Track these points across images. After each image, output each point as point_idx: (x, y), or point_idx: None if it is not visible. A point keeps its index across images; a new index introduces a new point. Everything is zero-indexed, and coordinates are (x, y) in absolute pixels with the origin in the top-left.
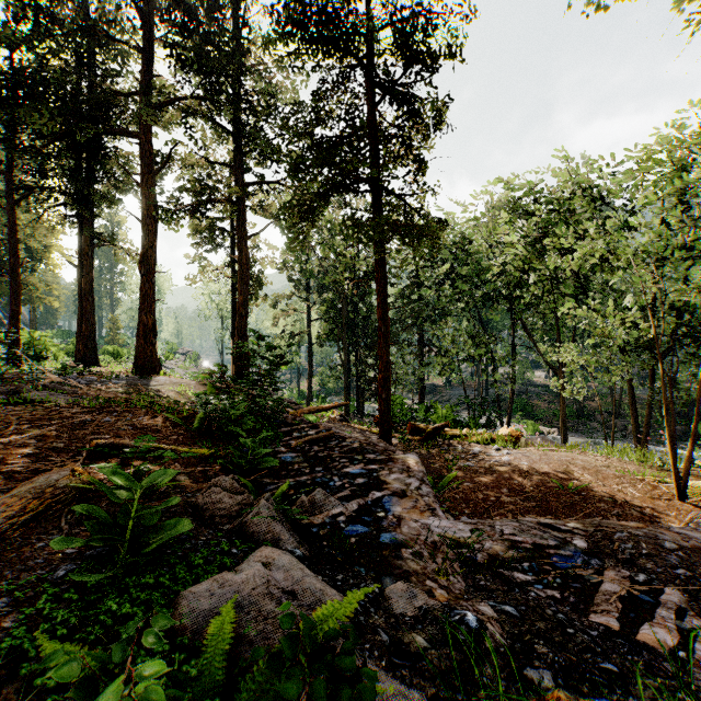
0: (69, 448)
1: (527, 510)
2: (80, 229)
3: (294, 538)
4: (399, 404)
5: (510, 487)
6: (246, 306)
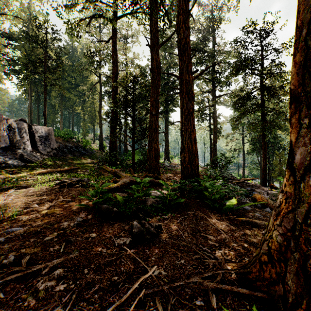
0: None
1: None
2: (165, 121)
3: None
4: None
5: None
6: (216, 141)
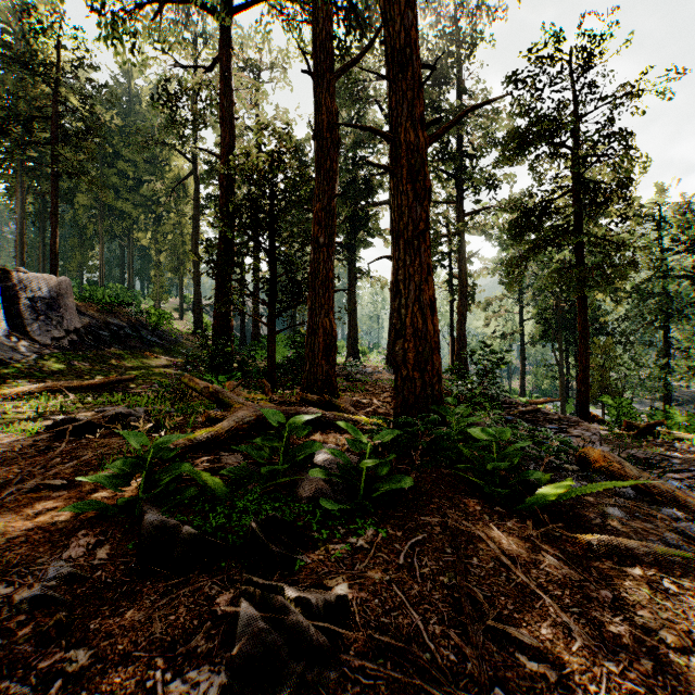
0: None
1: None
2: (349, 268)
3: None
4: (625, 407)
5: None
6: (465, 315)
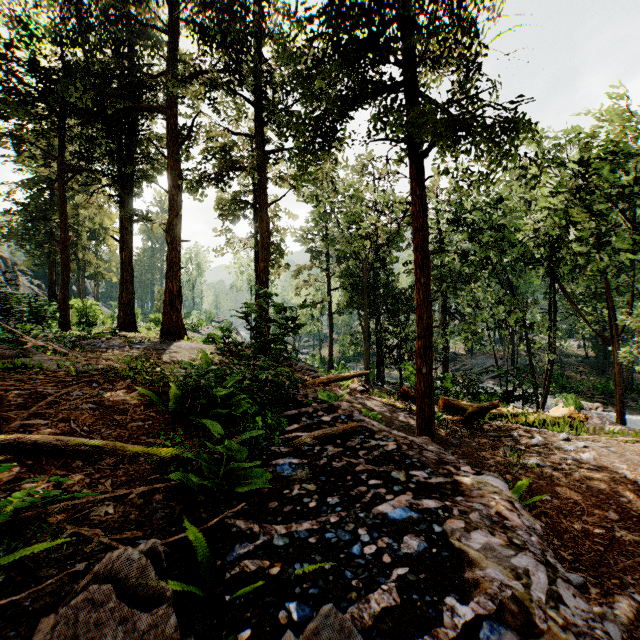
0: None
1: None
2: (121, 206)
3: None
4: None
5: (620, 511)
6: (267, 272)
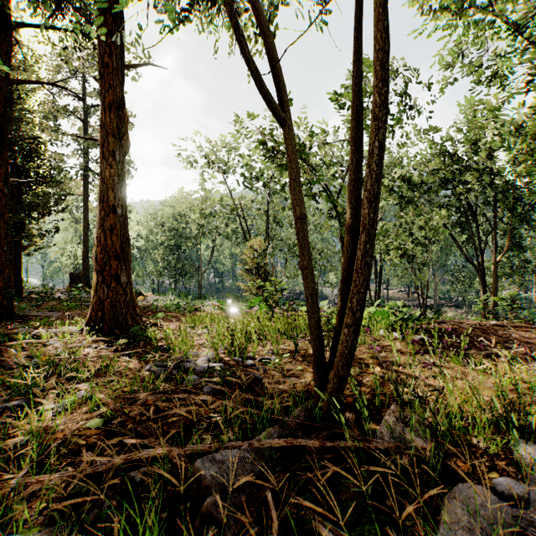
0: None
1: None
2: None
3: None
4: None
5: None
6: None
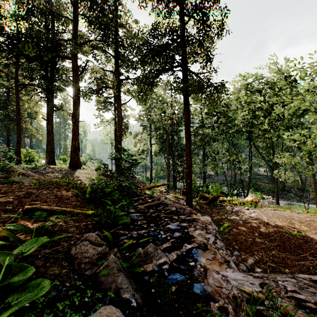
0: (14, 209)
1: (272, 248)
2: (47, 103)
3: (131, 285)
4: (193, 184)
5: (259, 233)
6: (121, 137)
